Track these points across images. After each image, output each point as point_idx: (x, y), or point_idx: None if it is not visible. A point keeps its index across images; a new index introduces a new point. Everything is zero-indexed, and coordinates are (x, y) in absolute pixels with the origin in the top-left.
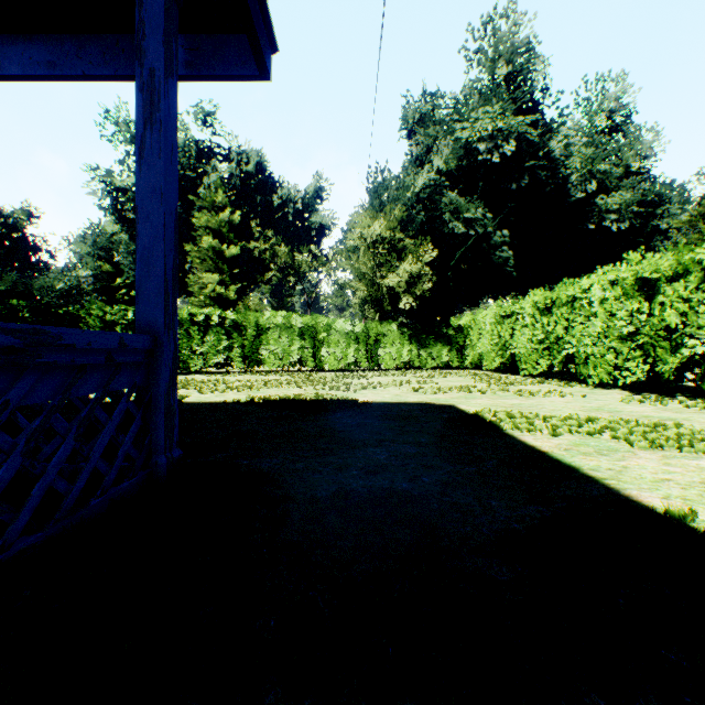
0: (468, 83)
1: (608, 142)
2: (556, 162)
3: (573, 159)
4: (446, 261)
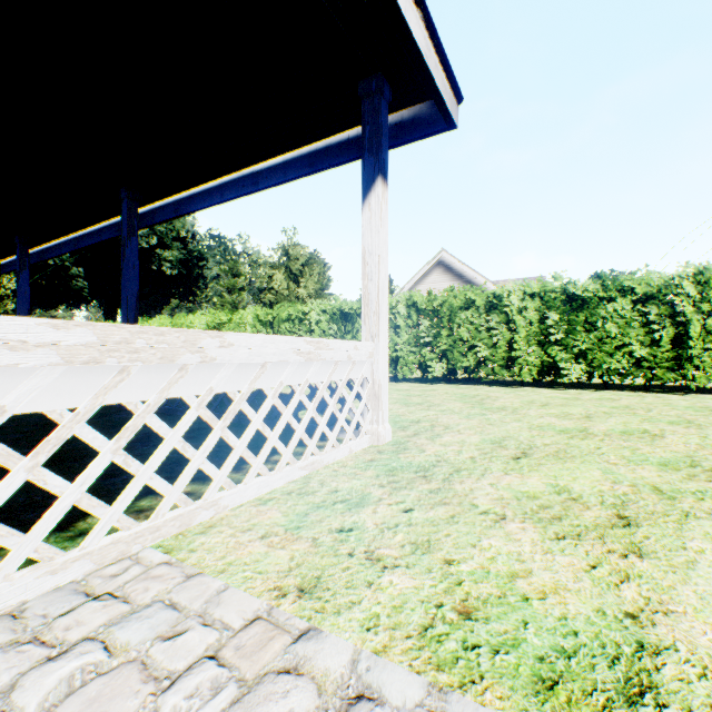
0: None
1: None
2: None
3: None
4: None
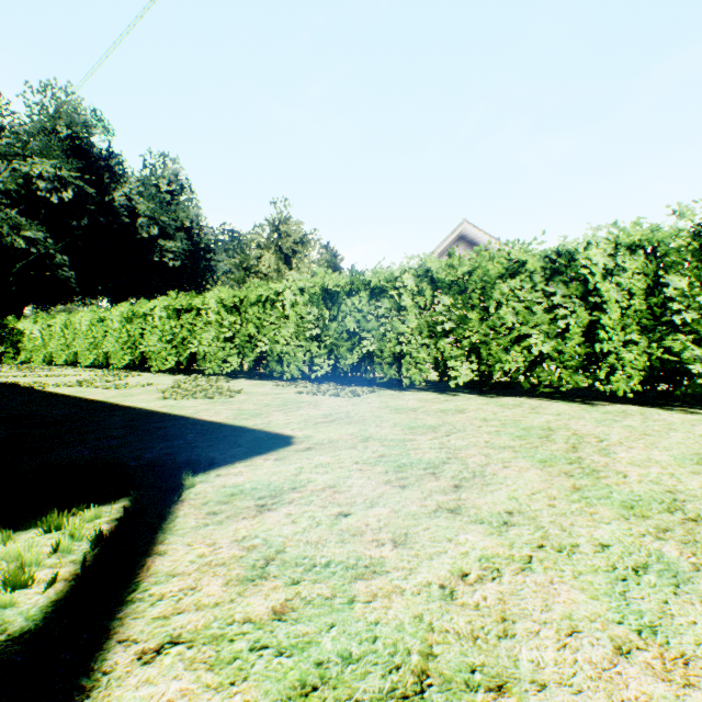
0: (31, 123)
1: (172, 201)
2: (120, 210)
3: (142, 206)
4: (10, 266)
